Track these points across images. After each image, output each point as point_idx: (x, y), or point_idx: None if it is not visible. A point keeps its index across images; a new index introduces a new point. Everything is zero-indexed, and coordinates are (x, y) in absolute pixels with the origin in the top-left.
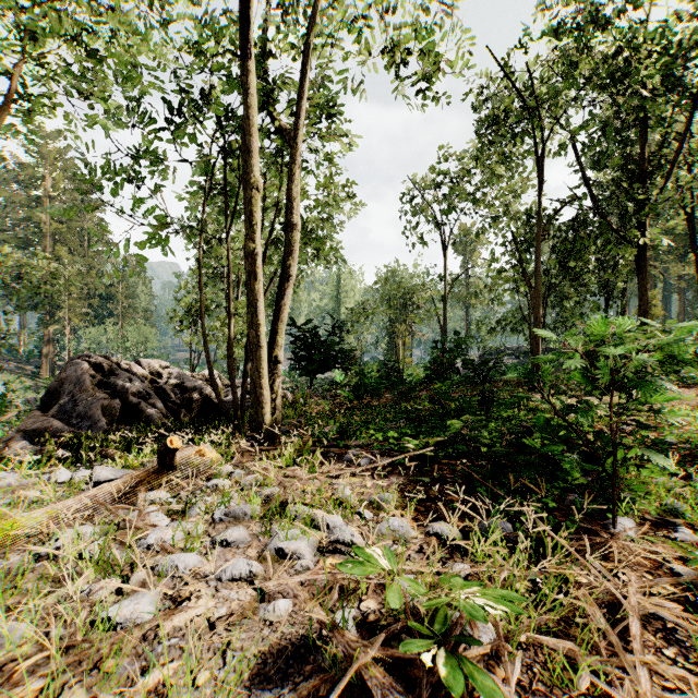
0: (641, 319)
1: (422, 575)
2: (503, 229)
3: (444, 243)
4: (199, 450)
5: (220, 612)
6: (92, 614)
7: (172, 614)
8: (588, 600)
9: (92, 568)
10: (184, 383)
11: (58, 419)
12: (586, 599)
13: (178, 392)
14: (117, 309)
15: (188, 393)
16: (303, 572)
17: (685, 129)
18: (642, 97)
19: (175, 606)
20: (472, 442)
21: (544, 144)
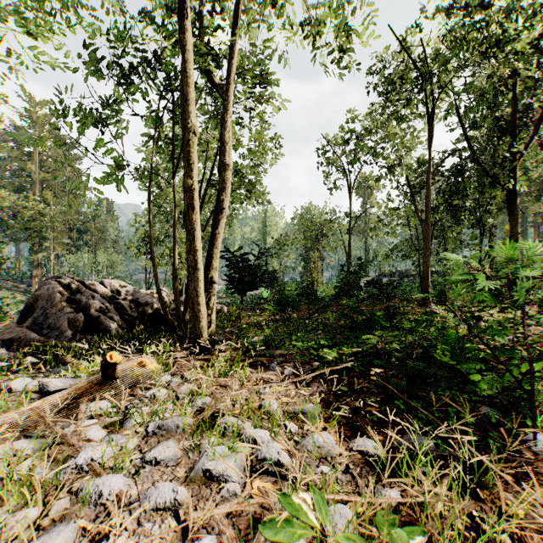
0: None
1: (351, 502)
2: (397, 175)
3: (349, 187)
4: (141, 361)
5: None
6: None
7: None
8: None
9: (15, 494)
10: (139, 299)
11: (31, 329)
12: None
13: (133, 306)
14: (91, 240)
15: (141, 307)
16: (230, 498)
17: None
18: (513, 65)
19: None
20: (387, 355)
21: (433, 104)
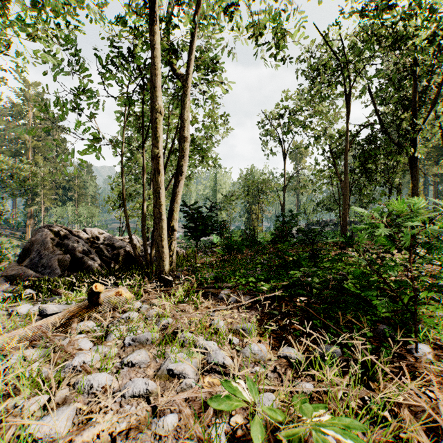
0: (431, 199)
1: (277, 392)
2: (322, 144)
3: (283, 153)
4: (118, 291)
5: (121, 426)
6: (15, 433)
7: (83, 429)
8: (412, 421)
9: (28, 386)
10: (114, 243)
11: (29, 268)
12: (413, 423)
13: (110, 249)
14: (74, 196)
15: (116, 250)
16: (187, 389)
17: (442, 77)
18: (414, 56)
19: (86, 421)
20: (308, 286)
21: (350, 87)
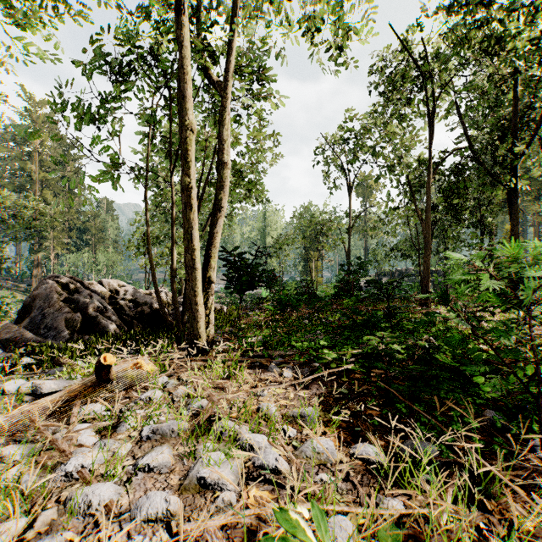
0: None
1: (352, 513)
2: (396, 174)
3: (348, 186)
4: (136, 363)
5: None
6: None
7: None
8: None
9: (0, 503)
10: (137, 299)
11: (28, 329)
12: None
13: (132, 306)
14: (91, 239)
15: (140, 307)
16: (225, 508)
17: None
18: (514, 64)
19: None
20: (388, 357)
21: (433, 102)
